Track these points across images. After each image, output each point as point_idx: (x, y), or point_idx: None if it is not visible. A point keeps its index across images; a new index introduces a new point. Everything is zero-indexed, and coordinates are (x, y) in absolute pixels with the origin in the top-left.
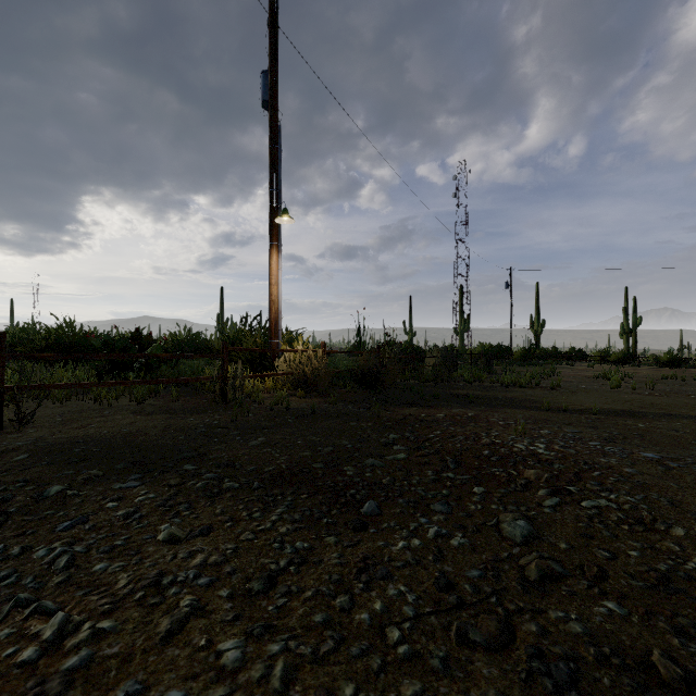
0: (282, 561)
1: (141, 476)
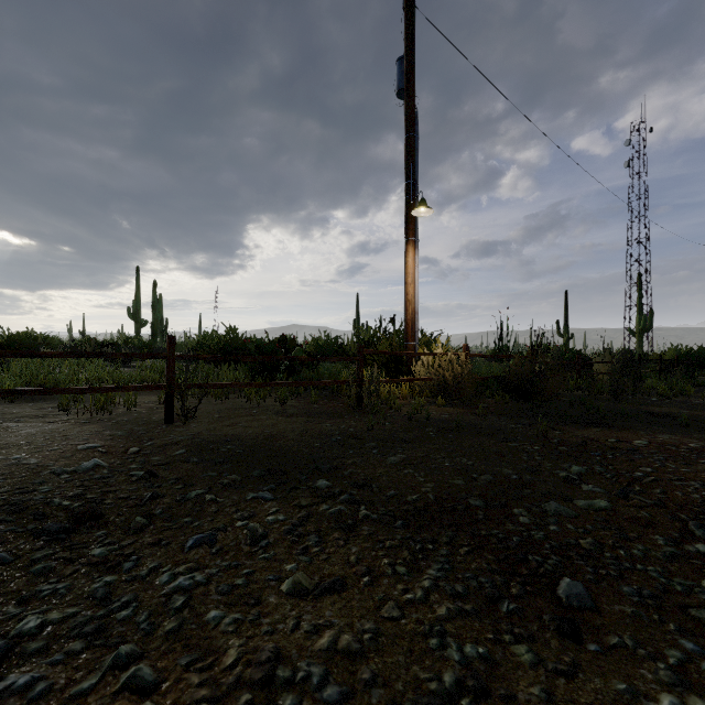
0: (446, 679)
1: (274, 489)
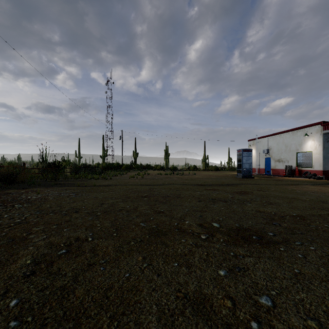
0: None
1: None
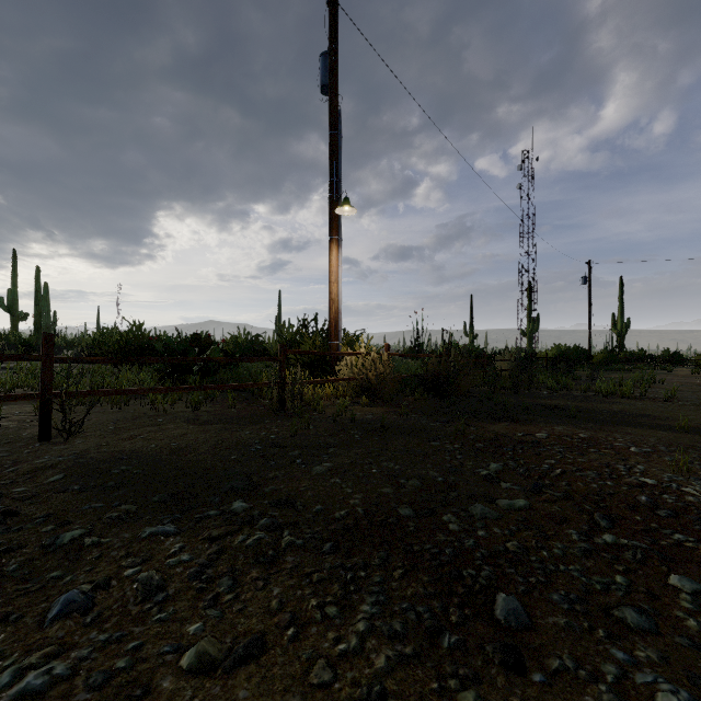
0: None
1: (179, 519)
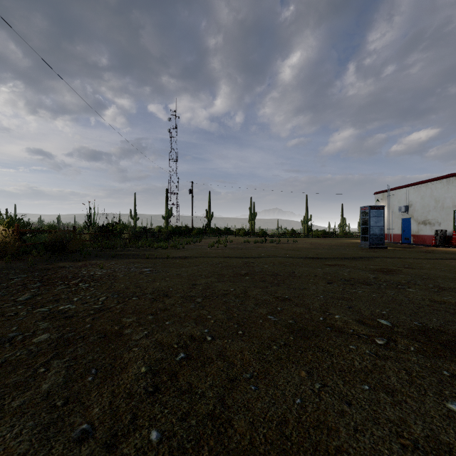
0: None
1: None
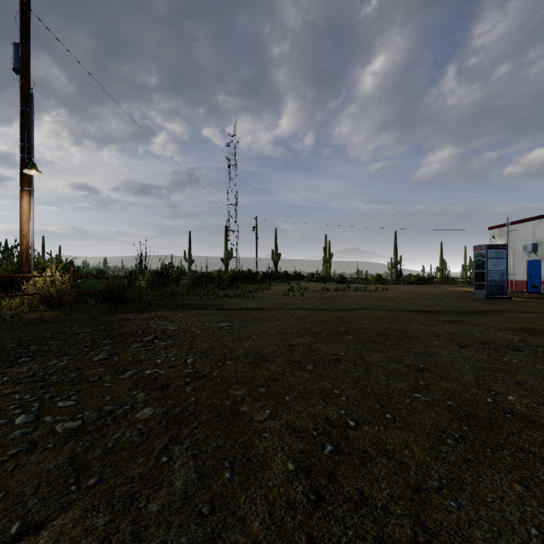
0: None
1: None
